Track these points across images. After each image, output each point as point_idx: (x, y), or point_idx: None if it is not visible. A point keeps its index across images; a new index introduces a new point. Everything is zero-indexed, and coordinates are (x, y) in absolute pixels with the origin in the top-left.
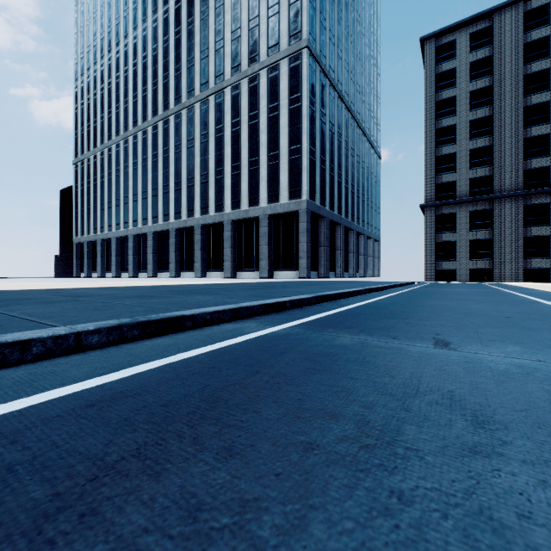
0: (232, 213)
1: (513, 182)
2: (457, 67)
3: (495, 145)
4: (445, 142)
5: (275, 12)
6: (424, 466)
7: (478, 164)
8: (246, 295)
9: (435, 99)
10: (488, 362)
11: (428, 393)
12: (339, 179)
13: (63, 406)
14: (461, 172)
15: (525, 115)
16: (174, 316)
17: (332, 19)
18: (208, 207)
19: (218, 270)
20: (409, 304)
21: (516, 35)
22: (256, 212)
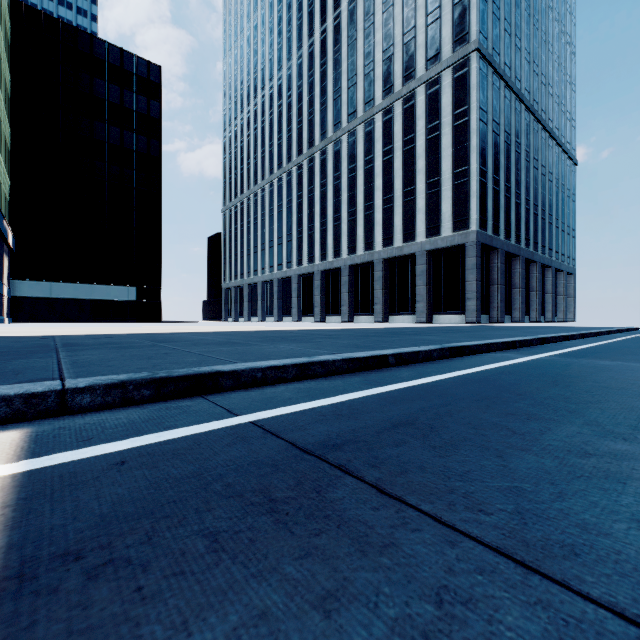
0: (384, 250)
1: None
2: None
3: None
4: None
5: (435, 18)
6: None
7: None
8: (463, 336)
9: None
10: None
11: None
12: (517, 200)
13: (490, 372)
14: None
15: None
16: (460, 345)
17: (508, 4)
18: (356, 246)
19: (366, 314)
20: None
21: None
22: (412, 248)
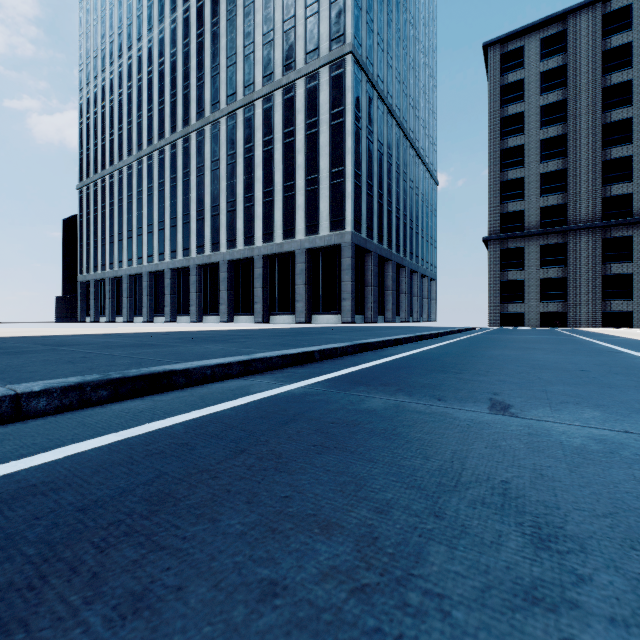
0: (264, 246)
1: (590, 211)
2: (526, 78)
3: (569, 169)
4: (512, 165)
5: (313, 12)
6: (449, 632)
7: (549, 190)
8: (269, 344)
9: (500, 115)
10: (559, 434)
11: (472, 484)
12: (389, 207)
13: None
14: (531, 200)
15: (604, 134)
16: (160, 371)
17: (381, 21)
18: (236, 240)
19: (247, 314)
20: (465, 354)
21: (593, 41)
22: (292, 245)
